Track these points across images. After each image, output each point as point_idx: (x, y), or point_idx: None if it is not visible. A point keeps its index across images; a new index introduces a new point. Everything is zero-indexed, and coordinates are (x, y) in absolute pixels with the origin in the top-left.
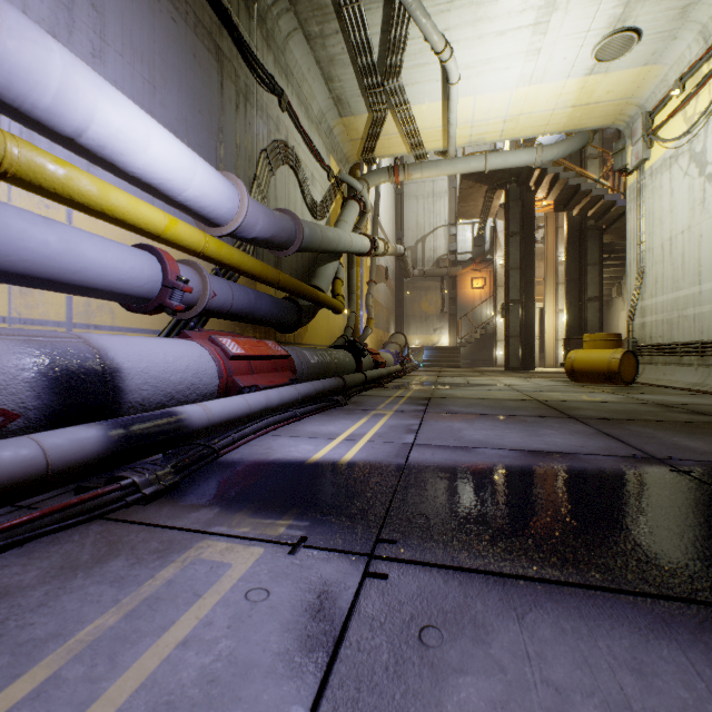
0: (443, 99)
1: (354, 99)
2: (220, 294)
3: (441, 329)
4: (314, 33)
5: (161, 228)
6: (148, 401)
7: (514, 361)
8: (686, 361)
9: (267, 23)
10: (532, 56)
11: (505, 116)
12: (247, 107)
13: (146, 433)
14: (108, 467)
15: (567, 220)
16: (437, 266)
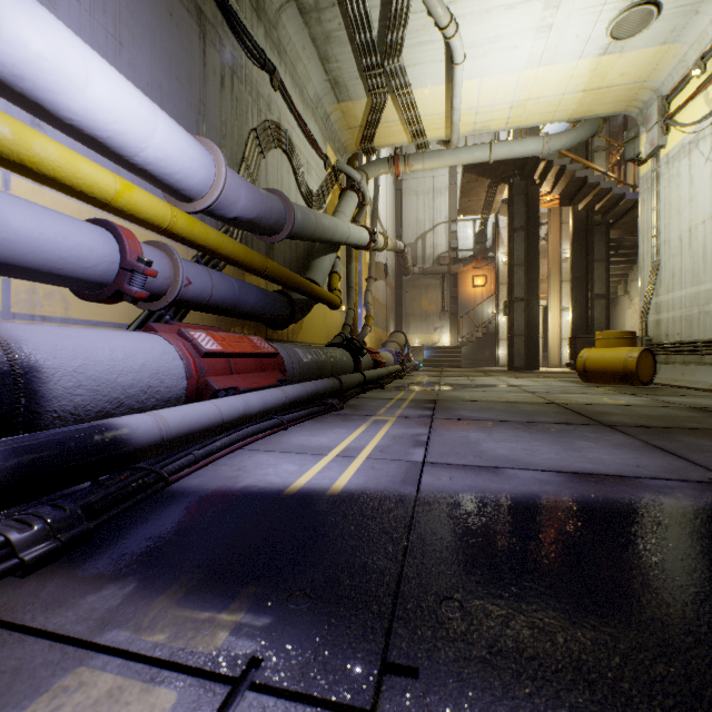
0: (446, 82)
1: (352, 82)
2: (197, 282)
3: (441, 328)
4: (308, 6)
5: (111, 193)
6: (84, 409)
7: (518, 360)
8: (709, 360)
9: None
10: (543, 33)
11: (512, 101)
12: (234, 80)
13: (56, 457)
14: None
15: (573, 215)
16: (438, 263)
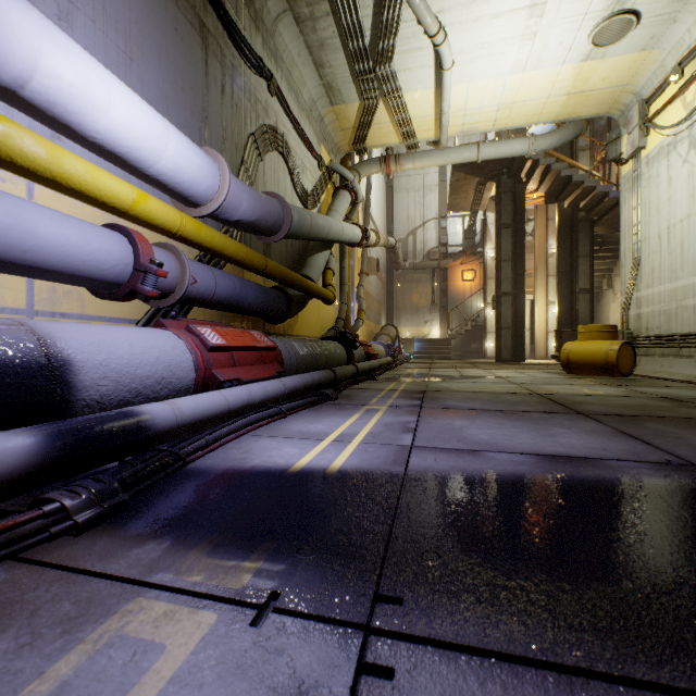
0: (436, 86)
1: (345, 86)
2: (201, 280)
3: (431, 321)
4: (304, 16)
5: (128, 203)
6: (108, 398)
7: (505, 352)
8: (686, 352)
9: (255, 4)
10: (527, 40)
11: (498, 104)
12: (234, 88)
13: (93, 439)
14: (39, 484)
15: (559, 212)
16: (428, 258)
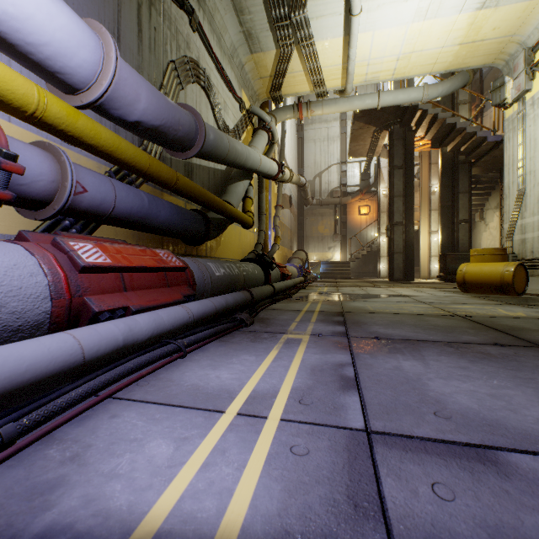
0: (344, 35)
1: (263, 34)
2: (94, 190)
3: (334, 248)
4: None
5: None
6: None
7: (397, 273)
8: None
9: None
10: None
11: (399, 53)
12: (152, 11)
13: None
14: None
15: (442, 156)
16: (331, 196)
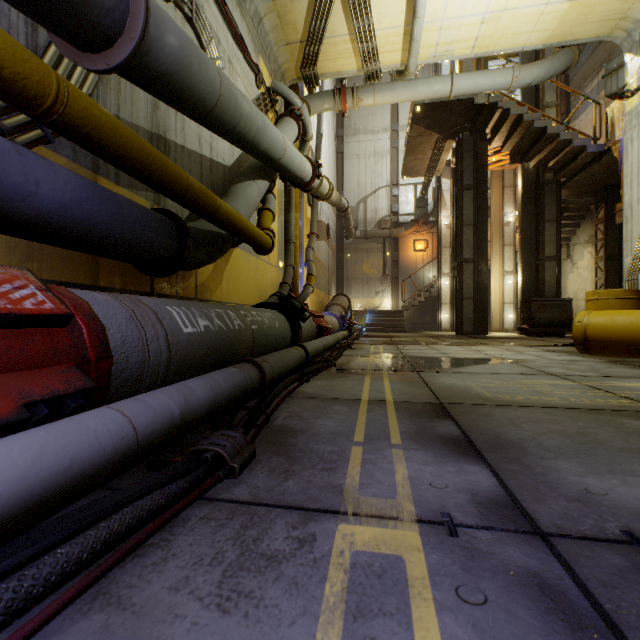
0: None
1: None
2: None
3: (383, 292)
4: None
5: None
6: None
7: (467, 324)
8: None
9: None
10: None
11: (485, 11)
12: None
13: None
14: None
15: (523, 174)
16: (379, 227)
